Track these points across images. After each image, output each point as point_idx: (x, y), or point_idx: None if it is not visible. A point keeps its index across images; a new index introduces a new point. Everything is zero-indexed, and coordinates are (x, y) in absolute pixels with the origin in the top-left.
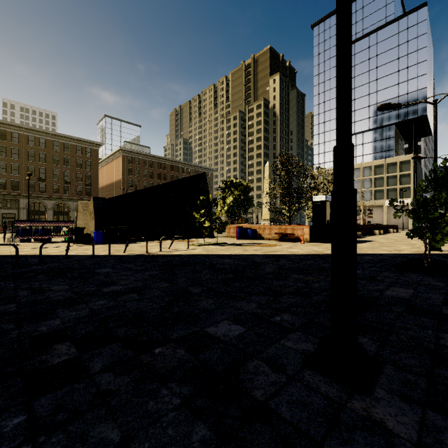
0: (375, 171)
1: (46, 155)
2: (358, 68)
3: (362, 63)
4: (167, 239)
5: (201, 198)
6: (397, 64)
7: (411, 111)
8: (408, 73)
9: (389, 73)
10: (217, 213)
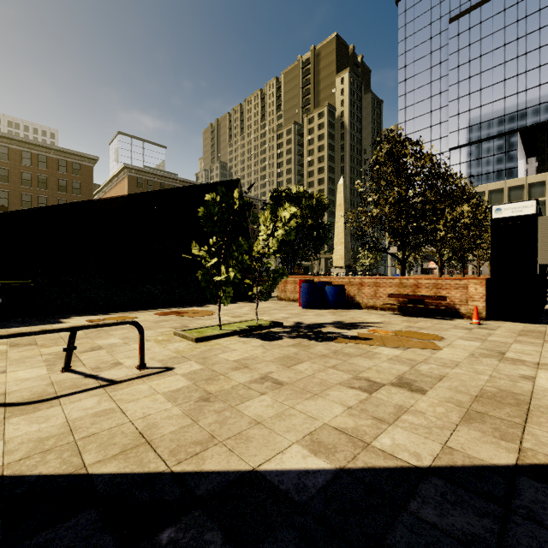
0: (490, 198)
1: (9, 171)
2: (463, 54)
3: (471, 46)
4: (154, 307)
5: (209, 199)
6: (524, 43)
7: (546, 111)
8: (541, 55)
9: (511, 58)
10: (256, 245)
